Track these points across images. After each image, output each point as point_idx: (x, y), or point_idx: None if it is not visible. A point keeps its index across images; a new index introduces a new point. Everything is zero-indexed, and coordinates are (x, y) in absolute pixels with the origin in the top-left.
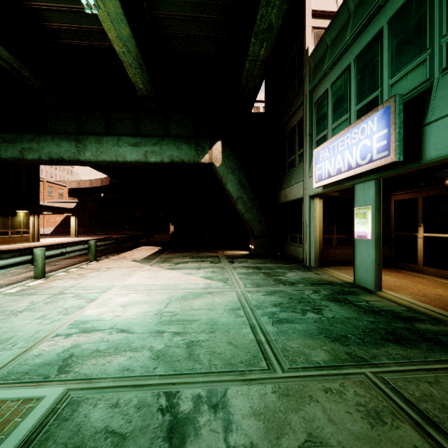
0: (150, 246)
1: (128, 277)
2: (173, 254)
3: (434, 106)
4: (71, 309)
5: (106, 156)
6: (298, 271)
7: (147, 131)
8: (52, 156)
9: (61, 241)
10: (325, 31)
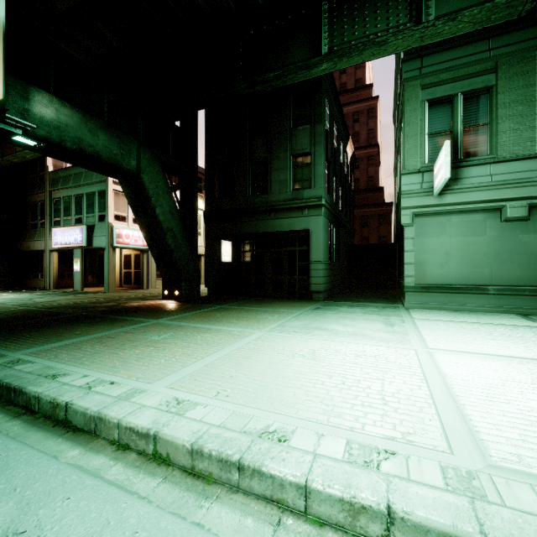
0: None
1: None
2: None
3: (95, 232)
4: None
5: None
6: (43, 291)
7: None
8: None
9: None
10: (60, 169)
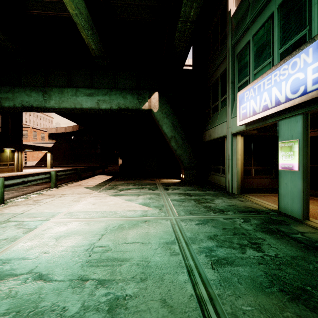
0: (104, 175)
1: (76, 203)
2: (120, 182)
3: None
4: (2, 242)
5: (66, 104)
6: (224, 198)
7: (99, 84)
8: (24, 104)
9: (38, 171)
10: None
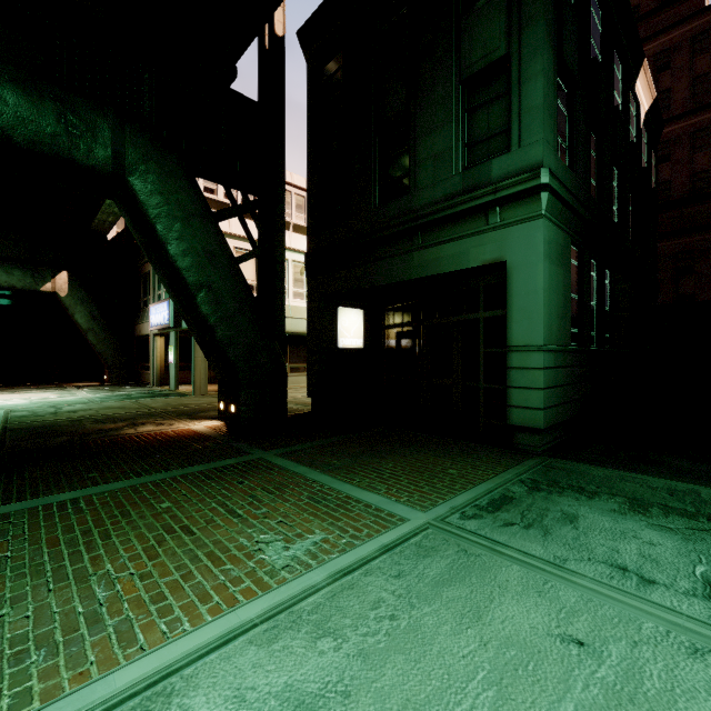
0: None
1: None
2: (0, 388)
3: None
4: None
5: None
6: (139, 388)
7: None
8: None
9: None
10: None
